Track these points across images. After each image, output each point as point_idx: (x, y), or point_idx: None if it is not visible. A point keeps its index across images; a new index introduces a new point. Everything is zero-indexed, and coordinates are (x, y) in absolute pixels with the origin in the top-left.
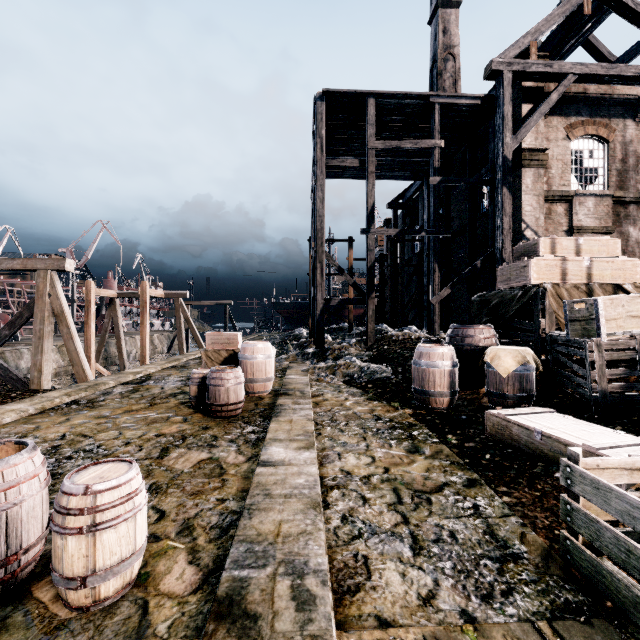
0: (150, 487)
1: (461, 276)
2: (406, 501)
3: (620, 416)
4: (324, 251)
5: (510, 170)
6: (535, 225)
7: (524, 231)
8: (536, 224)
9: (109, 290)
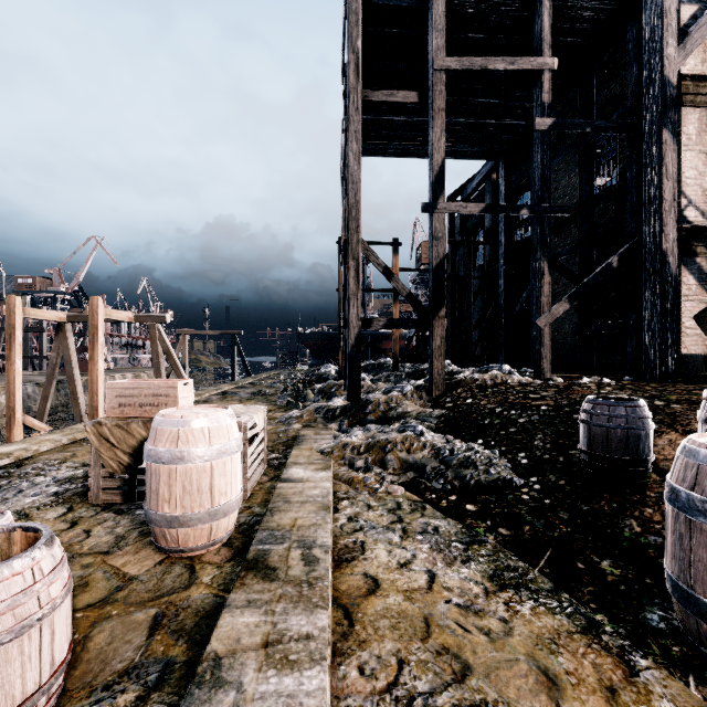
0: None
1: (586, 282)
2: None
3: None
4: (361, 240)
5: (674, 102)
6: (702, 200)
7: (684, 210)
8: (703, 199)
9: (53, 311)
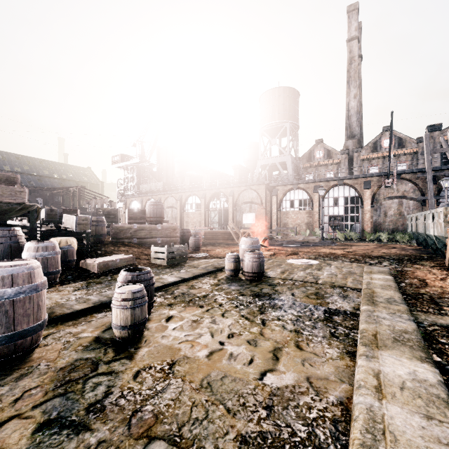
0: (219, 285)
1: None
2: (165, 272)
3: (92, 255)
4: None
5: None
6: None
7: None
8: None
9: None
